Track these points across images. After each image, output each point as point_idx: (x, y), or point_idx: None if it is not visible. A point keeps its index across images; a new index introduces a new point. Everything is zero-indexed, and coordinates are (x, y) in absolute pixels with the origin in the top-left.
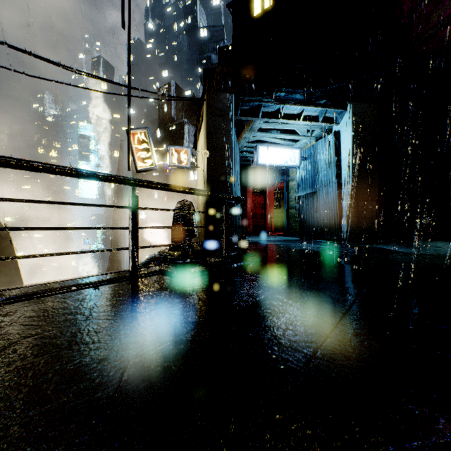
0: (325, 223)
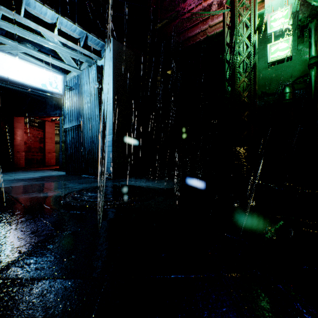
0: (90, 158)
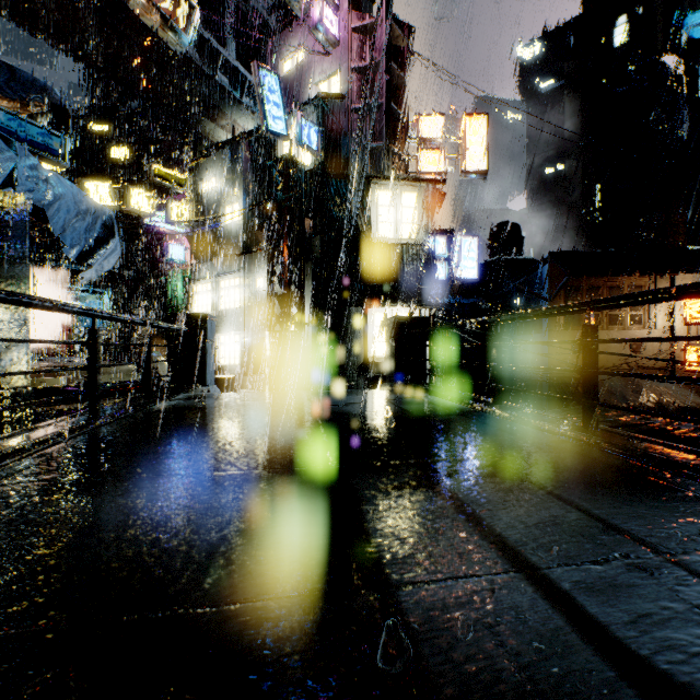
0: None
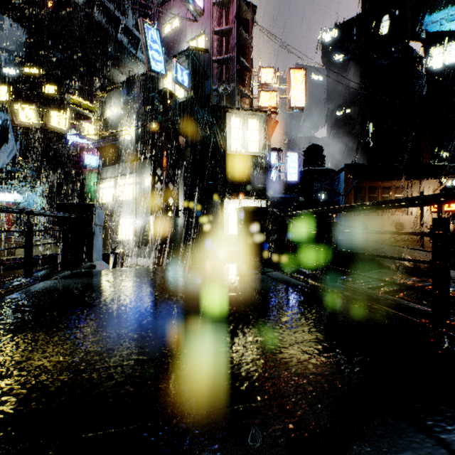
0: None
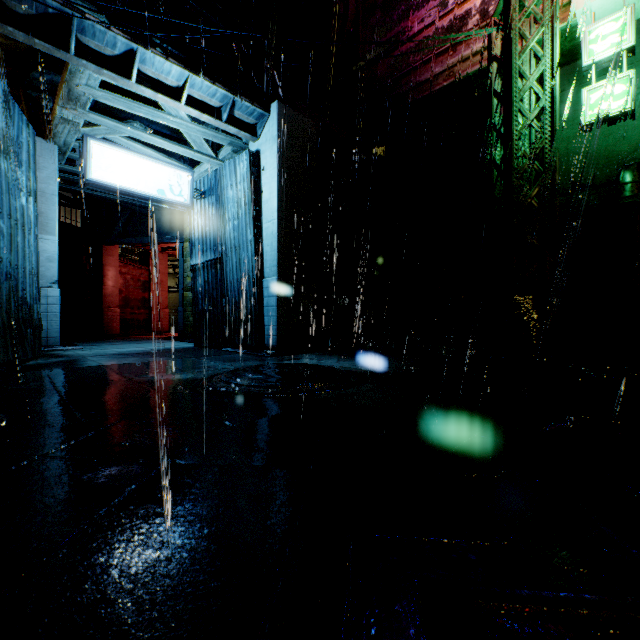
0: (237, 317)
